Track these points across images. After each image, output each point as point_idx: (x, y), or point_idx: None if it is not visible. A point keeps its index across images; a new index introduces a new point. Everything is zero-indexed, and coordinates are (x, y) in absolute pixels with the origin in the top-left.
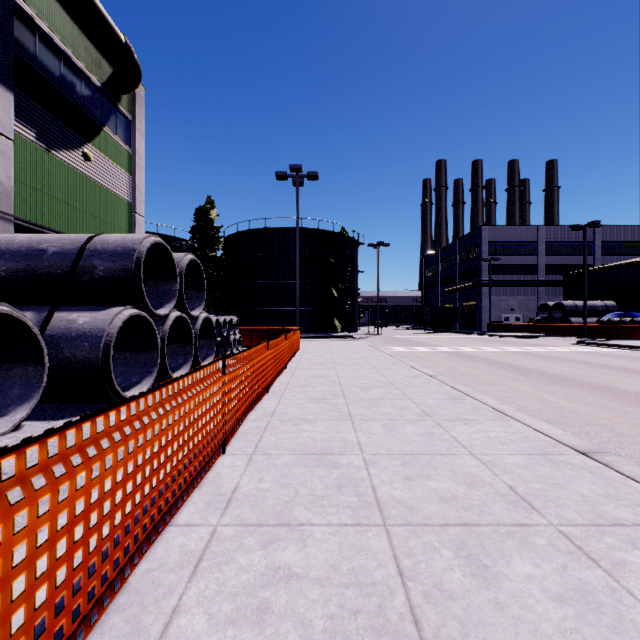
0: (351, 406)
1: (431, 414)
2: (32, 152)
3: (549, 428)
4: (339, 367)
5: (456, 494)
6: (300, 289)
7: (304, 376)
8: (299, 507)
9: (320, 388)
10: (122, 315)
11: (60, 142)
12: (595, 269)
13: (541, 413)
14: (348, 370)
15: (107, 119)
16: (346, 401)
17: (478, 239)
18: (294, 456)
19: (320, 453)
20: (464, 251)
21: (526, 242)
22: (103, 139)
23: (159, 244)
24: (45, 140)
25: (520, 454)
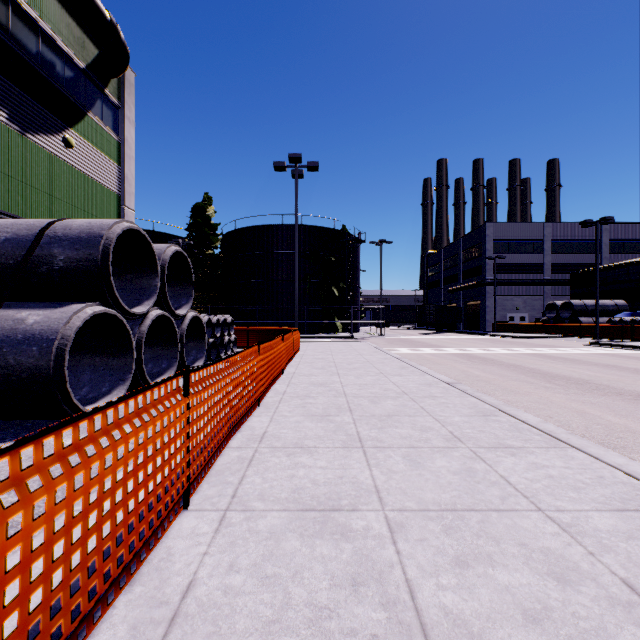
0: (360, 426)
1: (463, 438)
2: (3, 134)
3: (626, 462)
4: (342, 372)
5: (547, 602)
6: (300, 288)
7: (303, 383)
8: (289, 638)
9: (321, 400)
10: (83, 313)
11: (37, 125)
12: (604, 267)
13: (591, 432)
14: (353, 376)
15: (92, 104)
16: (353, 418)
17: (482, 237)
18: (286, 514)
19: (323, 508)
20: (468, 249)
21: (532, 240)
22: (87, 125)
23: (135, 231)
24: (19, 122)
25: (609, 510)
